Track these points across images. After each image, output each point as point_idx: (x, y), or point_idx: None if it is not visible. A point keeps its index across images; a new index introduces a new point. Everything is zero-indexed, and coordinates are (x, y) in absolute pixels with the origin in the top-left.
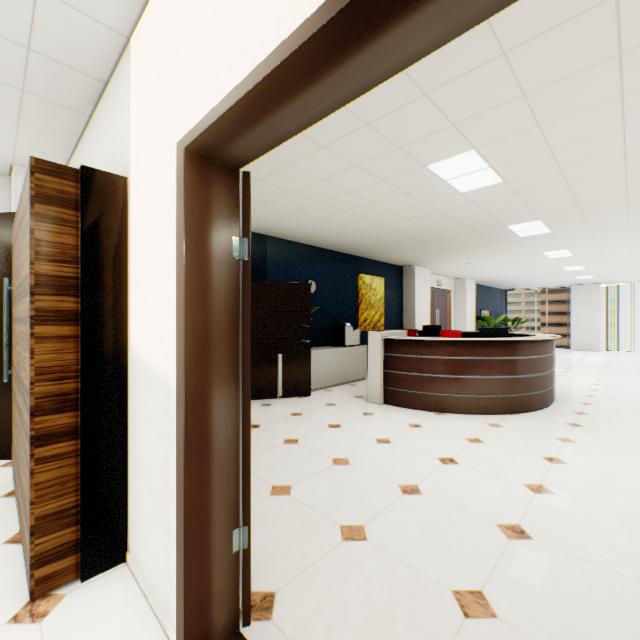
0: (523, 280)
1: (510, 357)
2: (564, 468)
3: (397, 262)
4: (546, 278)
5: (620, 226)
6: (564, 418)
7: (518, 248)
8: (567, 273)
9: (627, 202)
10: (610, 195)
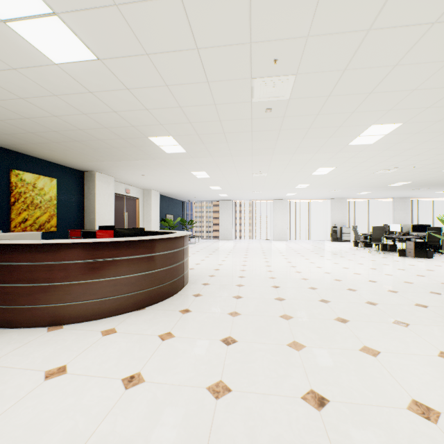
0: (192, 194)
1: (139, 255)
2: (135, 394)
3: (73, 165)
4: (204, 194)
5: (228, 155)
6: (182, 304)
7: (172, 165)
8: (214, 191)
9: (224, 131)
10: (210, 118)
